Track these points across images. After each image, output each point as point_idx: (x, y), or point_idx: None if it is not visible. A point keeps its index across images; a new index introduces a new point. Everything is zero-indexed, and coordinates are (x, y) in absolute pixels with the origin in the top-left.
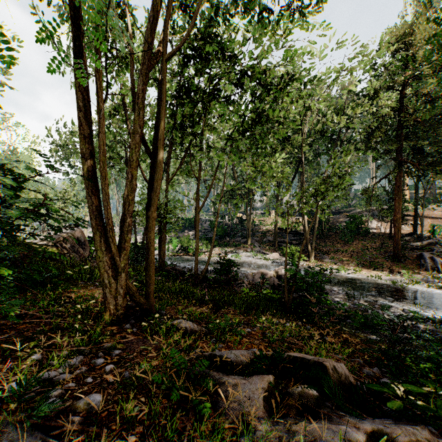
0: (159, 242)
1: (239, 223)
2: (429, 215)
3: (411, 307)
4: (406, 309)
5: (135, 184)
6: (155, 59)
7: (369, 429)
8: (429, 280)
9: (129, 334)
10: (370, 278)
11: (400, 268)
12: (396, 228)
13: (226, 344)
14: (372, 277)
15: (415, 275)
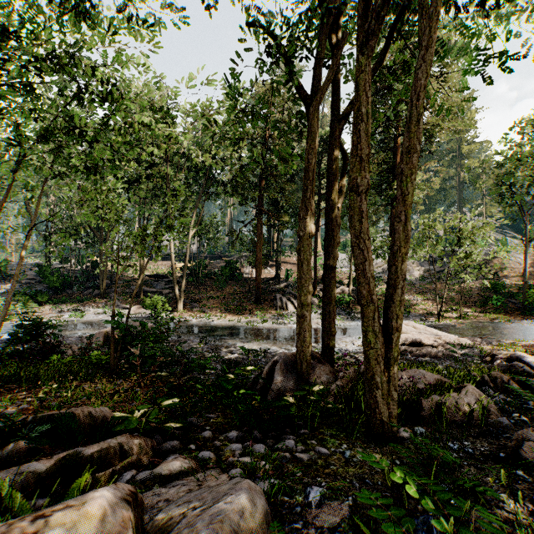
0: None
1: (93, 269)
2: (290, 261)
3: (251, 343)
4: (246, 345)
5: None
6: None
7: (63, 455)
8: (276, 317)
9: None
10: (231, 322)
11: (259, 310)
12: (257, 273)
13: None
14: (233, 321)
15: (268, 314)
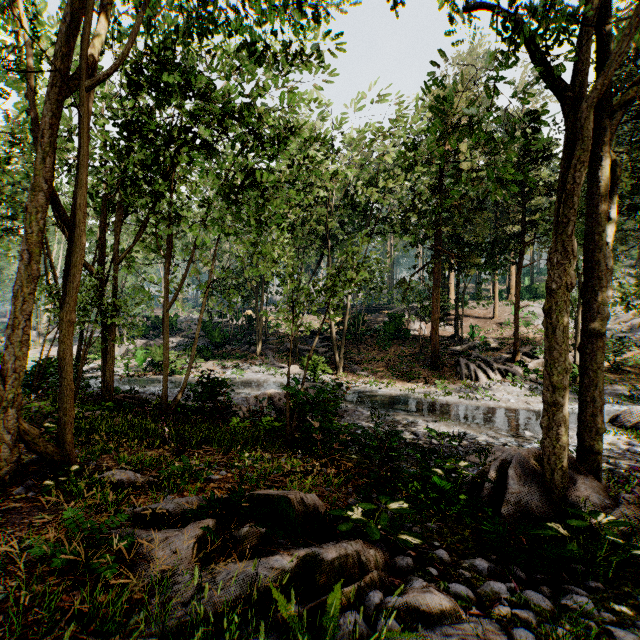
0: (104, 356)
1: (247, 324)
2: (473, 314)
3: (437, 423)
4: (430, 425)
5: (37, 268)
6: (75, 79)
7: (303, 554)
8: (462, 390)
9: (19, 502)
10: (403, 392)
11: (436, 378)
12: (433, 331)
13: (177, 494)
14: (405, 390)
15: (450, 385)
